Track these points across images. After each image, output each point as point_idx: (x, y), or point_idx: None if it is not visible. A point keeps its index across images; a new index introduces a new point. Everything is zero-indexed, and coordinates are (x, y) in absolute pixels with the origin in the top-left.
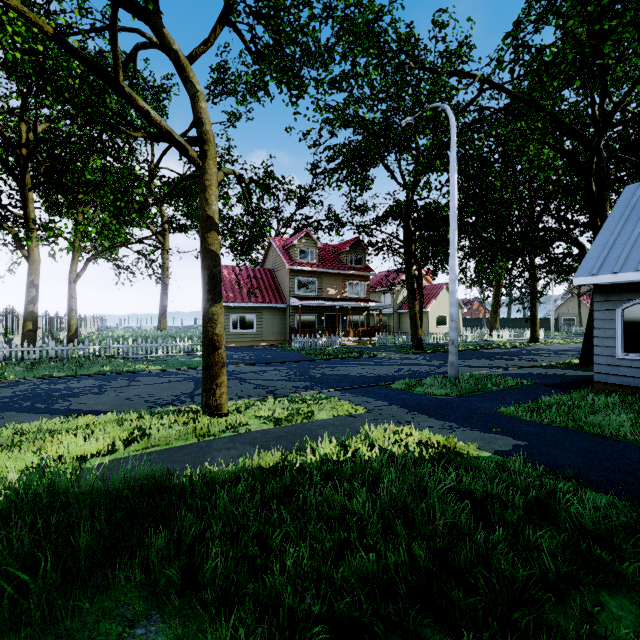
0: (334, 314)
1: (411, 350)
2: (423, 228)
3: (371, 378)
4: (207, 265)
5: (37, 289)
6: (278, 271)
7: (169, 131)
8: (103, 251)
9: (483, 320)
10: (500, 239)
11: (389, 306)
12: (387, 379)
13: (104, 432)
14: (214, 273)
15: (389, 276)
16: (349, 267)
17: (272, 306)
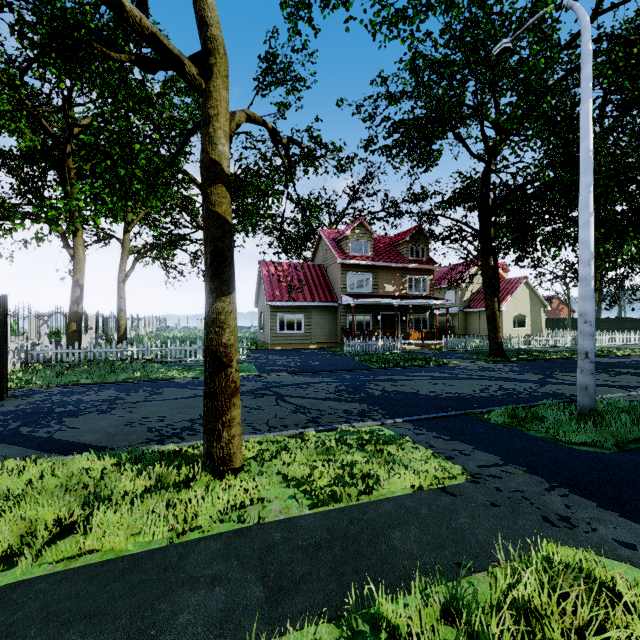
0: (392, 314)
1: (489, 357)
2: (500, 211)
3: (451, 400)
4: (210, 237)
5: (81, 289)
6: (328, 266)
7: (154, 34)
8: (150, 249)
9: (567, 320)
10: (629, 209)
11: (453, 304)
12: (475, 403)
13: (38, 503)
14: (220, 249)
15: (453, 271)
16: (409, 260)
17: (322, 305)
